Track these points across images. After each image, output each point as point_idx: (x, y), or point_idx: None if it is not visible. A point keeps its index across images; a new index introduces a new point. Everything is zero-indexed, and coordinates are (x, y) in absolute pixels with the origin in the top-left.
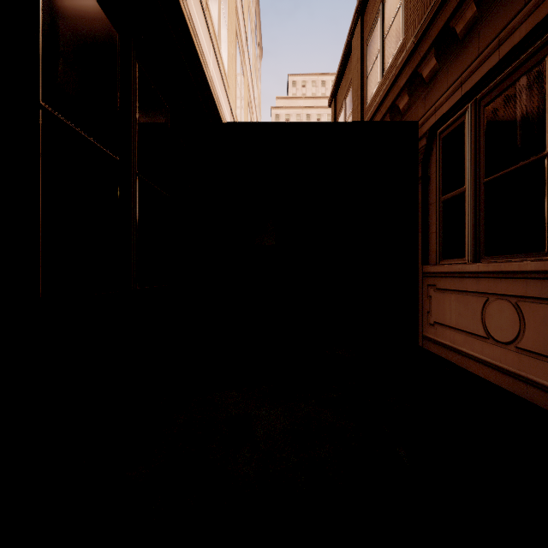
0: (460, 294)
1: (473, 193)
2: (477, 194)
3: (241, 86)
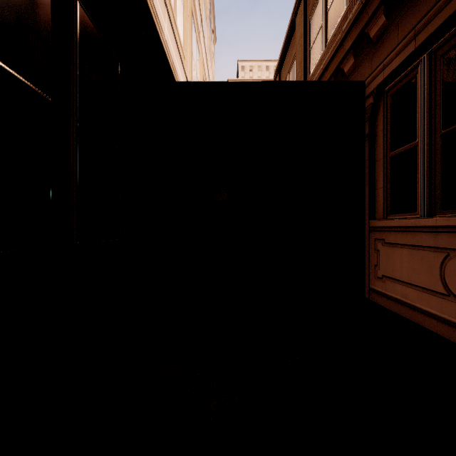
0: (413, 248)
1: (428, 147)
2: (432, 147)
3: (196, 61)
